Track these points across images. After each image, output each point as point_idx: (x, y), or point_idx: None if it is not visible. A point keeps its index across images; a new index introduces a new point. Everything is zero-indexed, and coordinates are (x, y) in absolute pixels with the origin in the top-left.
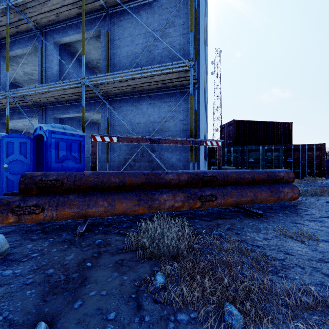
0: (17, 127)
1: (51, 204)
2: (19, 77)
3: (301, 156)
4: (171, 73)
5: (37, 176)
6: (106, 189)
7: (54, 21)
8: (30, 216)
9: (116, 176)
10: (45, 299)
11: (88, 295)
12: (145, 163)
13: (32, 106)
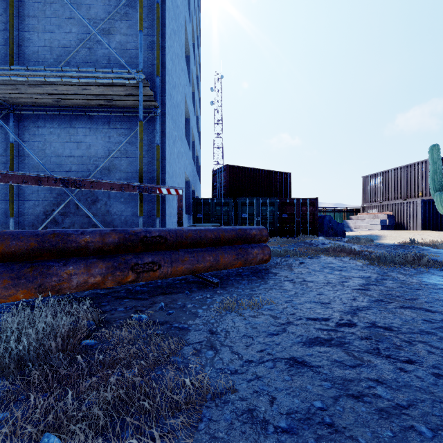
0: None
1: None
2: None
3: (296, 212)
4: (116, 86)
5: None
6: None
7: None
8: None
9: None
10: None
11: None
12: (81, 218)
13: None
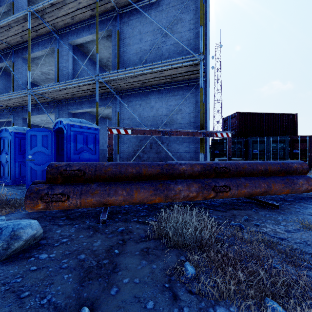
0: (35, 122)
1: (75, 192)
2: (37, 77)
3: (308, 147)
4: (181, 68)
5: (62, 166)
6: (124, 179)
7: (69, 24)
8: (56, 203)
9: (133, 167)
10: (82, 284)
11: (122, 282)
12: (153, 154)
13: (50, 103)
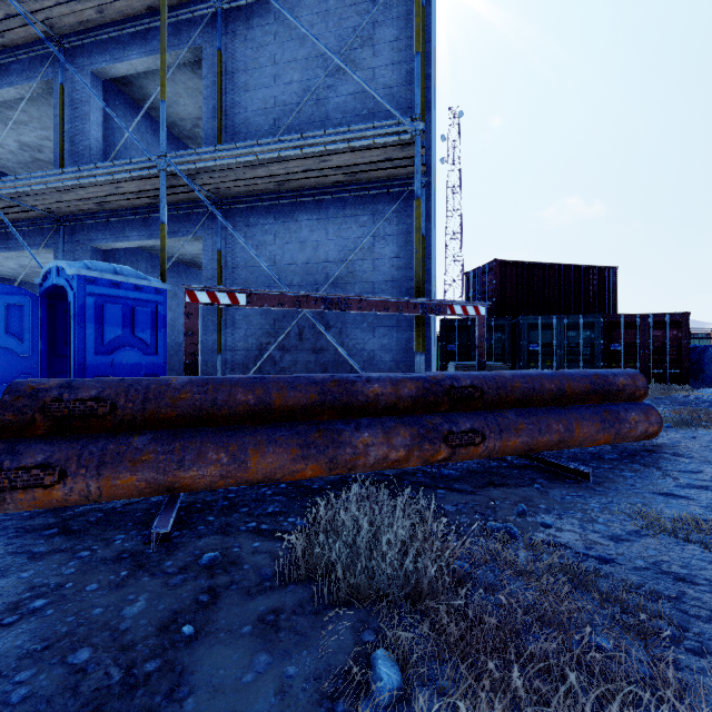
0: (3, 270)
1: (84, 461)
2: (8, 155)
3: (640, 339)
4: (370, 150)
5: (49, 390)
6: (224, 421)
7: (92, 23)
8: (28, 493)
9: (249, 388)
10: None
11: None
12: (306, 354)
13: (40, 221)
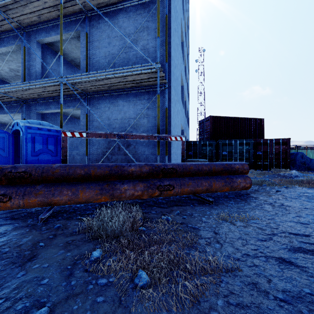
0: (3, 121)
1: (18, 193)
2: (5, 73)
3: (269, 149)
4: (142, 74)
5: (7, 168)
6: (72, 180)
7: (36, 22)
8: None
9: (82, 168)
10: None
11: (32, 268)
12: (121, 156)
13: (16, 102)
